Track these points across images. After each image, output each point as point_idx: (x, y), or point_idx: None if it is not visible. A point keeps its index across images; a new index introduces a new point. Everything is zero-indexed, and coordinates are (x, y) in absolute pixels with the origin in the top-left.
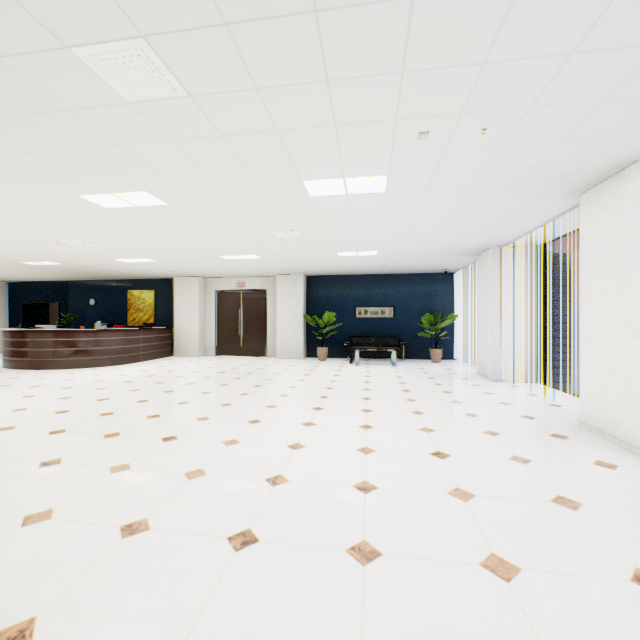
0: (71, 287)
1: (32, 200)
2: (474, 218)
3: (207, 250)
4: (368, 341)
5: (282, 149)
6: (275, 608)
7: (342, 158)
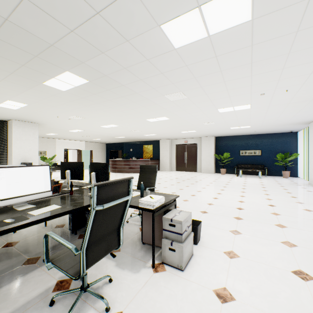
0: (124, 144)
1: (132, 122)
2: (297, 111)
3: (176, 130)
4: (246, 166)
5: (211, 103)
6: (215, 221)
7: (232, 102)
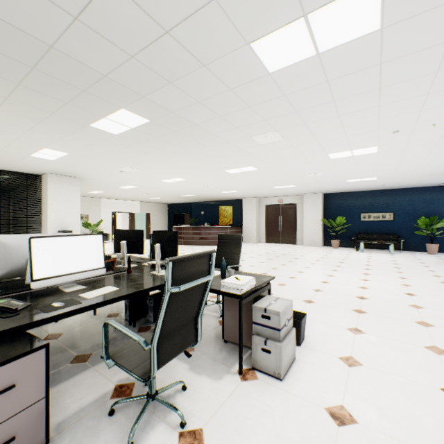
0: (193, 205)
1: (206, 174)
2: None
3: (267, 185)
4: (370, 237)
5: (319, 146)
6: (325, 314)
7: (349, 144)
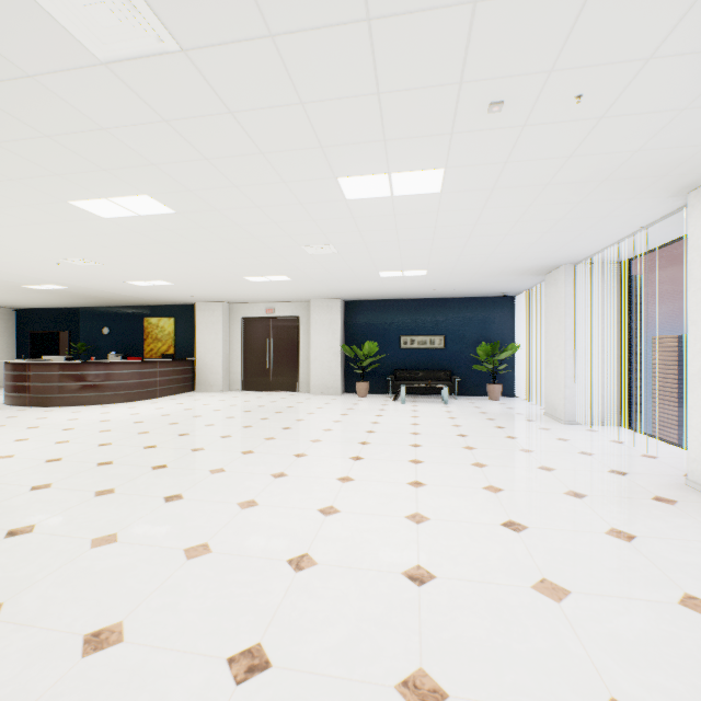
0: (83, 314)
1: (15, 208)
2: (547, 227)
3: (229, 270)
4: (415, 375)
5: (310, 132)
6: None
7: (387, 144)
